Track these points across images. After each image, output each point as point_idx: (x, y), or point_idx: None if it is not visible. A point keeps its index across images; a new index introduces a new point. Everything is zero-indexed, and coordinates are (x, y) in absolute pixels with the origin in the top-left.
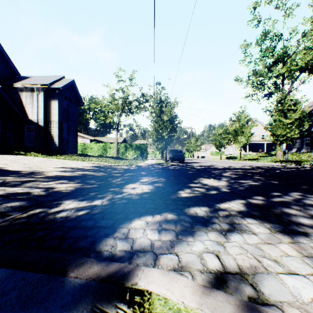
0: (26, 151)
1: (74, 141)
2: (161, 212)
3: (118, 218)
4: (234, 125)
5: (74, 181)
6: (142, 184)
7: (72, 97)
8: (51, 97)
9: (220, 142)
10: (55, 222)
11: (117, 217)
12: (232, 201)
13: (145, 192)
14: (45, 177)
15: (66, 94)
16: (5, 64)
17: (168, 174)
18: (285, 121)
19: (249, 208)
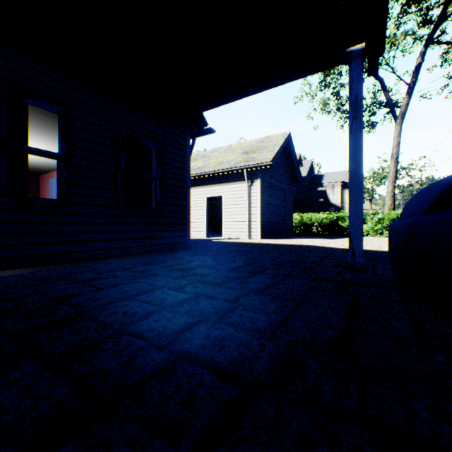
0: None
1: None
2: None
3: None
4: None
5: None
6: None
7: None
8: (343, 188)
9: None
10: None
11: None
12: None
13: None
14: None
15: None
16: (310, 170)
17: None
18: None
19: None
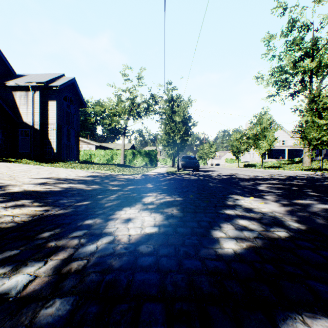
0: (20, 158)
1: (75, 146)
2: None
3: None
4: (255, 129)
5: (41, 201)
6: (144, 208)
7: (73, 97)
8: (48, 97)
9: (238, 147)
10: None
11: None
12: None
13: (147, 237)
14: (0, 195)
15: (66, 93)
16: None
17: (185, 189)
18: (320, 121)
19: None
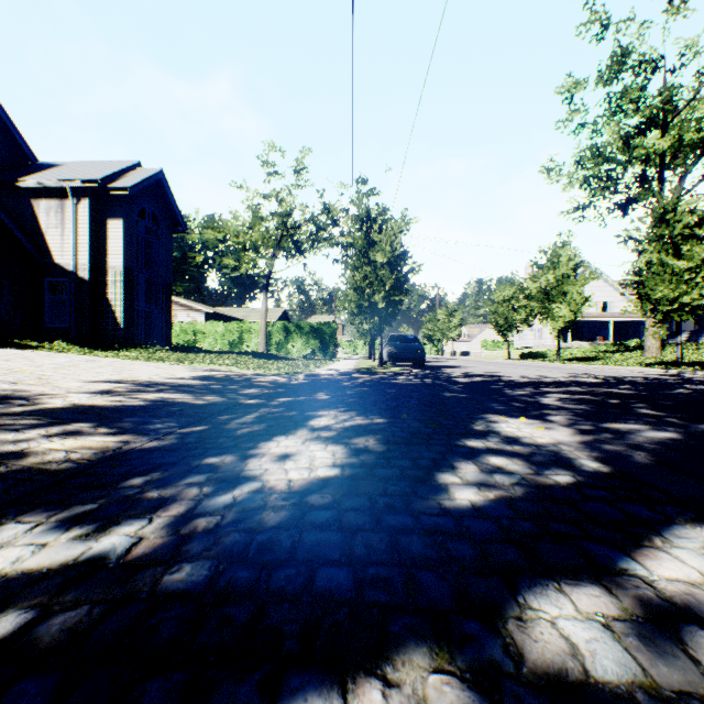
0: (48, 339)
1: (163, 315)
2: (388, 644)
3: None
4: (544, 278)
5: (112, 424)
6: (313, 437)
7: (159, 211)
8: (106, 211)
9: (508, 317)
10: None
11: None
12: (672, 534)
13: (320, 483)
14: (30, 414)
15: (144, 204)
16: (0, 135)
17: (393, 402)
18: (676, 264)
19: None
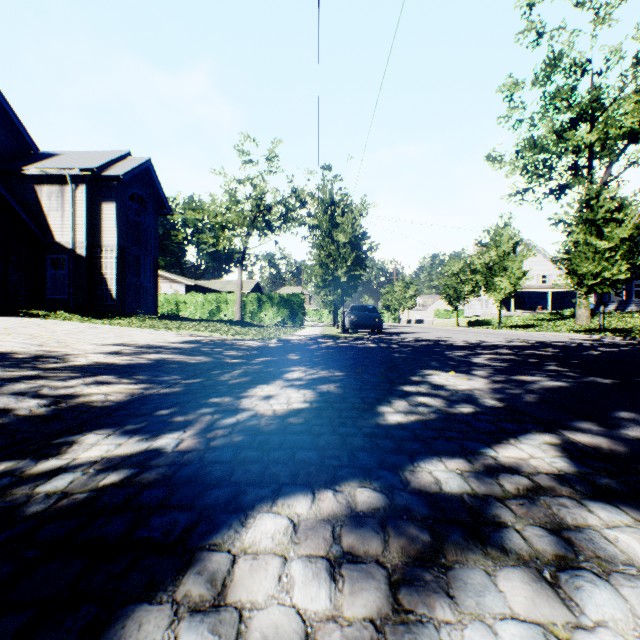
0: (50, 309)
1: (150, 287)
2: (337, 478)
3: (207, 504)
4: (488, 255)
5: (131, 377)
6: (288, 385)
7: (147, 195)
8: (101, 196)
9: (457, 289)
10: (18, 519)
11: (207, 500)
12: (523, 437)
13: (296, 411)
14: (66, 369)
15: (134, 189)
16: (7, 128)
17: (351, 361)
18: (599, 243)
19: (580, 461)
